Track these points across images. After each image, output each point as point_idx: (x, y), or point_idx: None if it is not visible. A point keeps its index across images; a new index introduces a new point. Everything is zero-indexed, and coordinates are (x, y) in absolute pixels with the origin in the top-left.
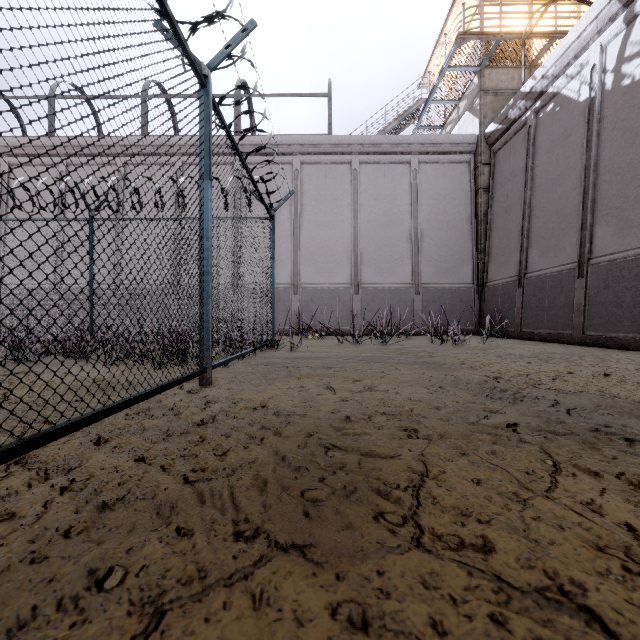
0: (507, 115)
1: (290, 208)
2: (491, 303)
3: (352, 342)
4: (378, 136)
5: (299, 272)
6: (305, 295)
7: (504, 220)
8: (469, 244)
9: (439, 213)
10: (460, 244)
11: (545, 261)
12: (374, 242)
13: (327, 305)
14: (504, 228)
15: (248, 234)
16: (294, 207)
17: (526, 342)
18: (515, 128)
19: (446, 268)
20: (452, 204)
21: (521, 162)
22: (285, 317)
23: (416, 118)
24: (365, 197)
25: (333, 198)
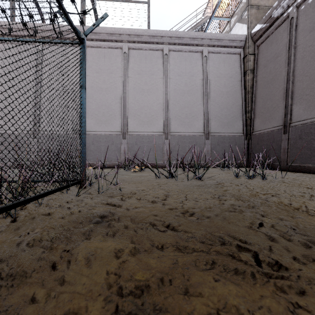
0: (271, 15)
1: (121, 79)
2: (257, 145)
3: (166, 175)
4: (181, 32)
5: (127, 123)
6: (131, 139)
7: (267, 89)
8: (240, 107)
9: (221, 86)
10: (234, 107)
11: (311, 112)
12: (178, 104)
13: (146, 147)
14: (268, 94)
15: (90, 96)
16: (123, 78)
17: (302, 174)
18: (277, 24)
19: (226, 122)
20: (229, 80)
21: (283, 46)
22: (117, 155)
23: (202, 31)
24: (172, 73)
25: (151, 73)
